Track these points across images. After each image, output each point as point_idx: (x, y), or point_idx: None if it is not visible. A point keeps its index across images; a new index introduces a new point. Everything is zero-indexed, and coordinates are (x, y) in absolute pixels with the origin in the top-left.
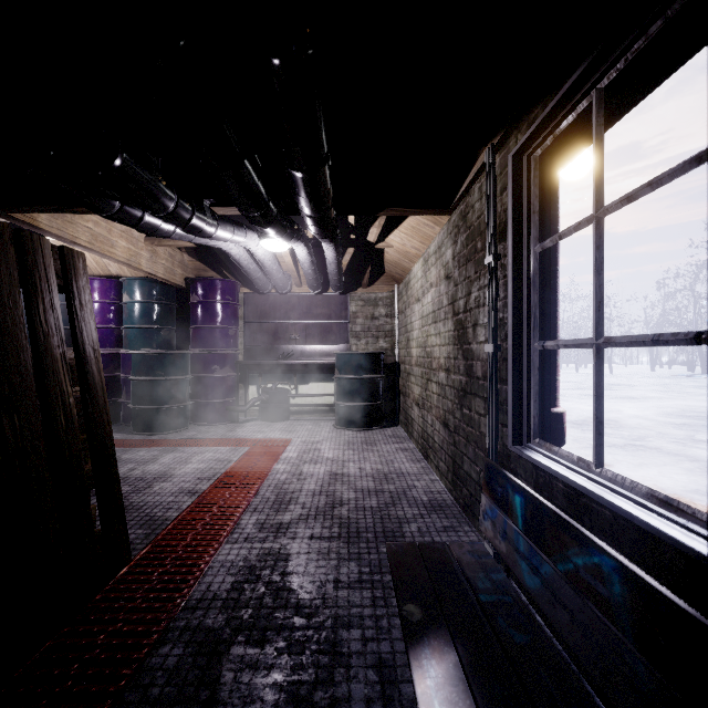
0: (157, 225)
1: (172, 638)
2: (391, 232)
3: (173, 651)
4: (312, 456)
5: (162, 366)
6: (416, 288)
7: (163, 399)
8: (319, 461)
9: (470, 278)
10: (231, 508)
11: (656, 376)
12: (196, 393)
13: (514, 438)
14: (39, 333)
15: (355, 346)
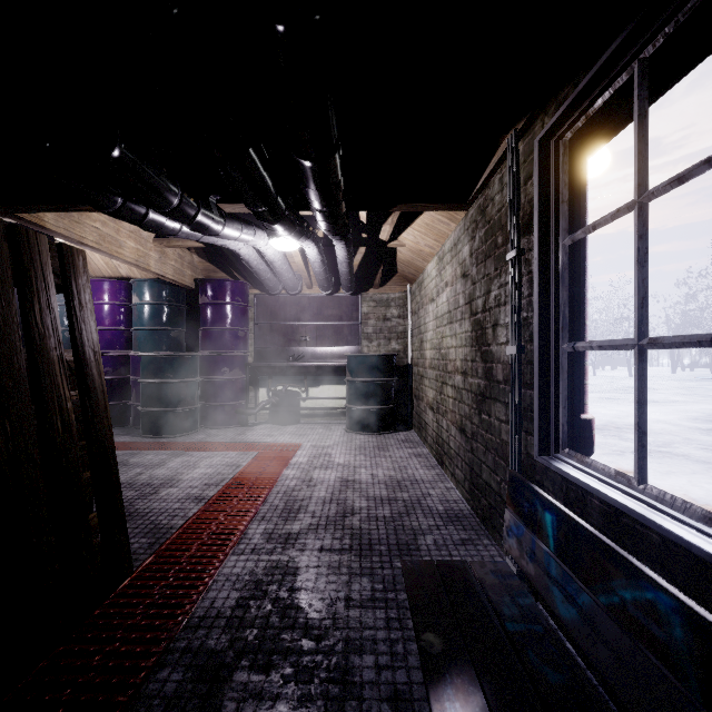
0: (162, 222)
1: (171, 661)
2: (404, 230)
3: (172, 675)
4: (322, 461)
5: (171, 368)
6: (430, 287)
7: (172, 402)
8: (329, 467)
9: (490, 275)
10: (238, 516)
11: (678, 379)
12: (205, 395)
13: (541, 448)
14: (34, 334)
15: (367, 348)
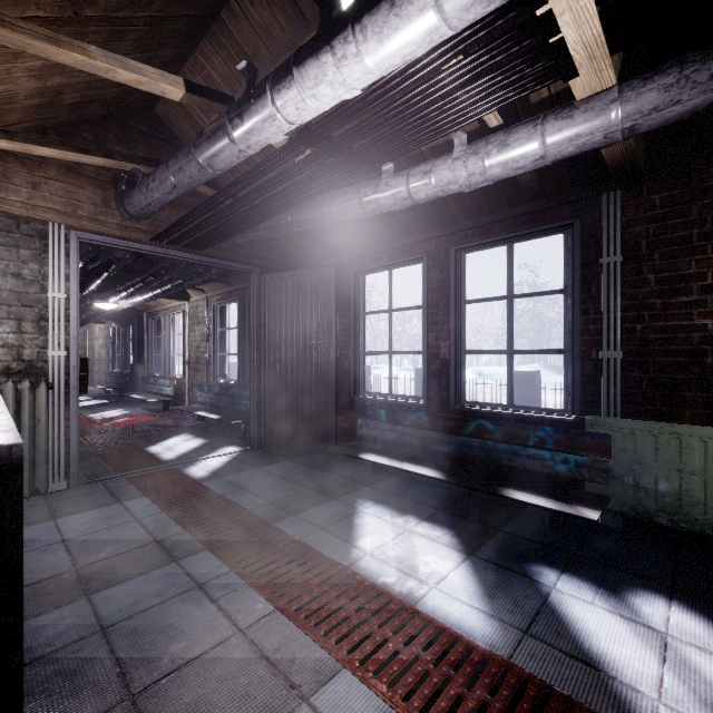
0: None
1: None
2: None
3: None
4: None
5: None
6: (97, 335)
7: None
8: None
9: (110, 341)
10: None
11: None
12: None
13: (114, 369)
14: None
15: None
